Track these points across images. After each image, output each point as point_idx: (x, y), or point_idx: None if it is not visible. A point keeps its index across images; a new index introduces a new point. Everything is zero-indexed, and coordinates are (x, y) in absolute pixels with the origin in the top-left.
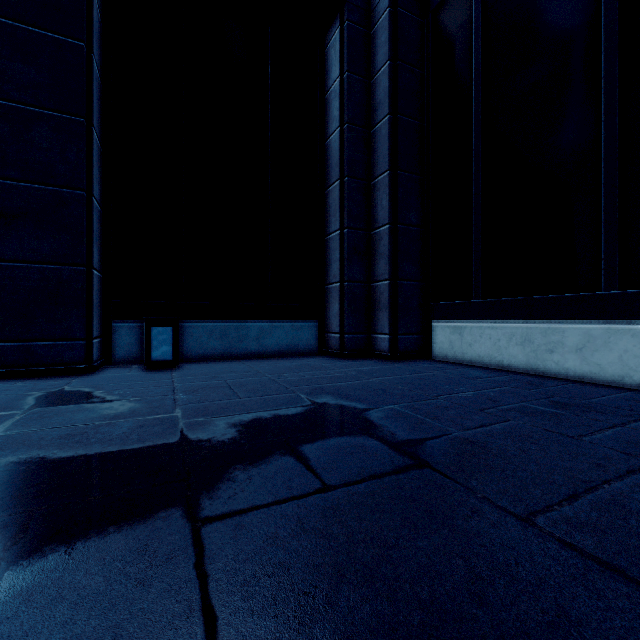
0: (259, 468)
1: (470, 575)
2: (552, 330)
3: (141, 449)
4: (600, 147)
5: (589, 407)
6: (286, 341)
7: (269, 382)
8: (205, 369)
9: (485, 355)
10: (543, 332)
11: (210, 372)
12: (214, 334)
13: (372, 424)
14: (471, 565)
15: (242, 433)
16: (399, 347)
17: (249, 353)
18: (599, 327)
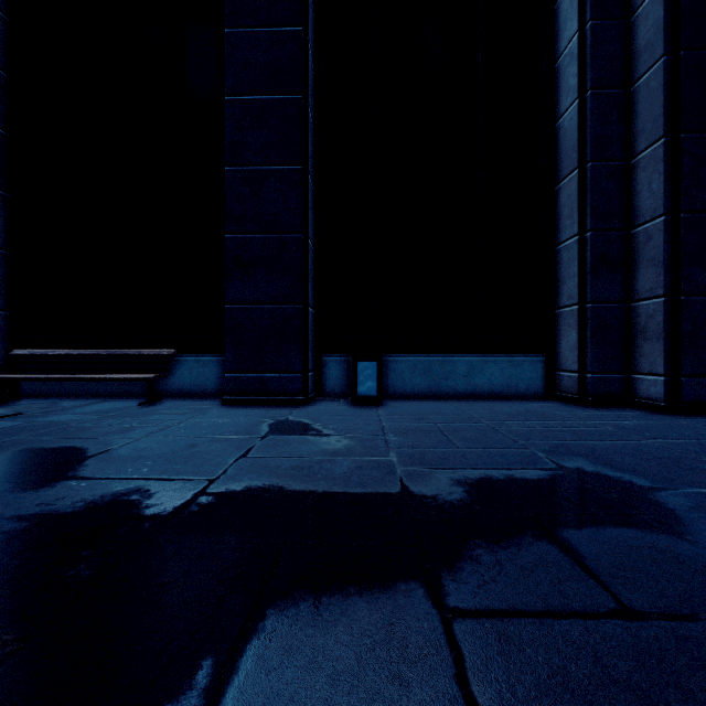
0: (508, 551)
1: None
2: None
3: (364, 495)
4: None
5: None
6: (501, 380)
7: (488, 430)
8: (410, 408)
9: None
10: None
11: (416, 412)
12: (417, 370)
13: (674, 515)
14: None
15: (472, 495)
16: (683, 395)
17: (455, 392)
18: None
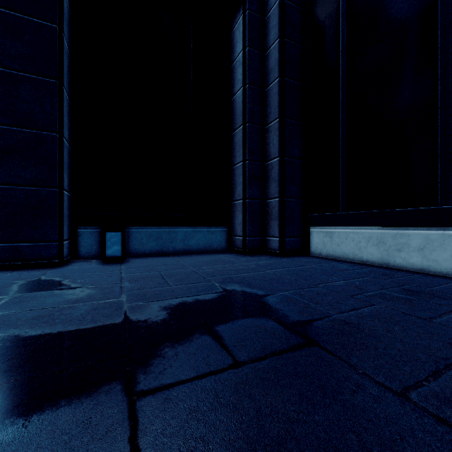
0: (184, 345)
1: (363, 451)
2: (400, 235)
3: (93, 328)
4: (437, 99)
5: (433, 294)
6: (204, 242)
7: (191, 273)
8: (145, 263)
9: (349, 253)
10: (393, 236)
11: (148, 265)
12: (152, 237)
13: (270, 307)
14: (363, 440)
15: (171, 315)
16: (286, 246)
17: (177, 251)
18: (436, 233)
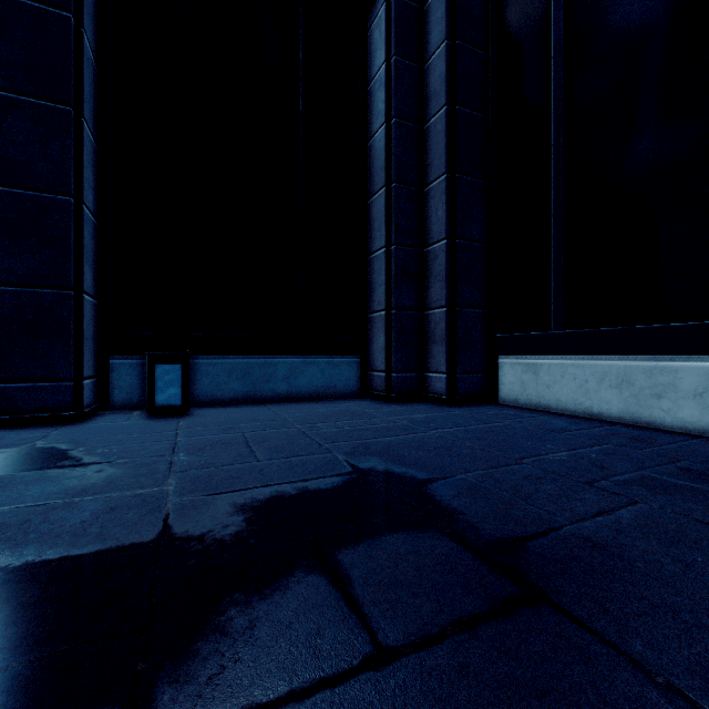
0: (270, 601)
1: None
2: (660, 369)
3: (95, 556)
4: None
5: None
6: (321, 381)
7: (298, 436)
8: (221, 416)
9: (568, 400)
10: (647, 372)
11: (226, 421)
12: (234, 373)
13: (440, 508)
14: None
15: (252, 524)
16: (458, 389)
17: (277, 395)
18: None
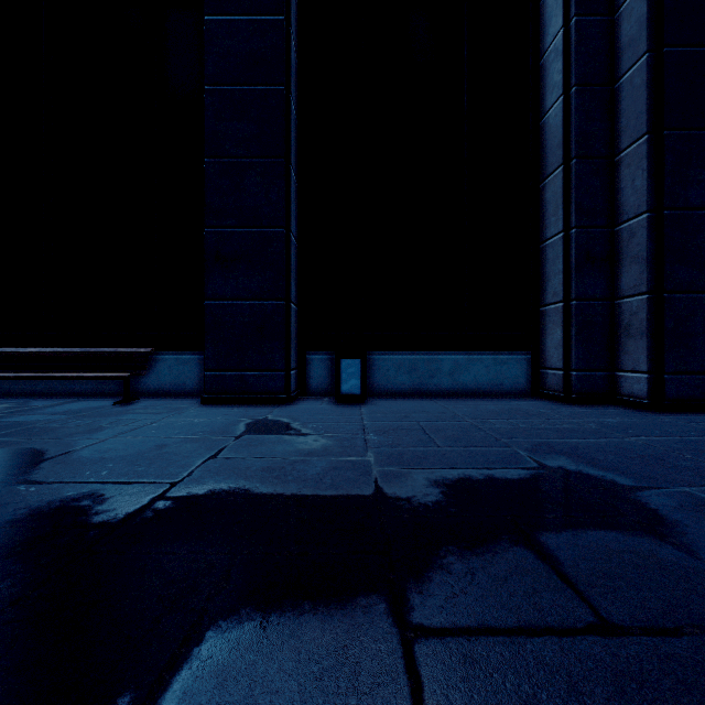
0: (481, 558)
1: None
2: None
3: (334, 498)
4: None
5: None
6: (486, 378)
7: (471, 429)
8: (394, 406)
9: None
10: None
11: (399, 410)
12: (402, 368)
13: (657, 516)
14: None
15: (448, 497)
16: (666, 392)
17: (441, 390)
18: None
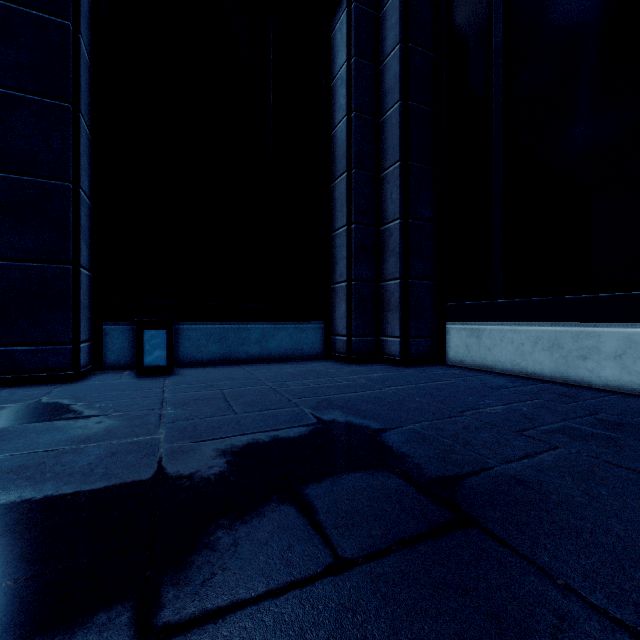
0: (249, 525)
1: None
2: (585, 334)
3: (103, 490)
4: None
5: None
6: (289, 344)
7: (270, 392)
8: (201, 376)
9: (506, 361)
10: (575, 336)
11: (206, 379)
12: (213, 337)
13: (391, 452)
14: None
15: (233, 465)
16: (411, 351)
17: (250, 357)
18: None
